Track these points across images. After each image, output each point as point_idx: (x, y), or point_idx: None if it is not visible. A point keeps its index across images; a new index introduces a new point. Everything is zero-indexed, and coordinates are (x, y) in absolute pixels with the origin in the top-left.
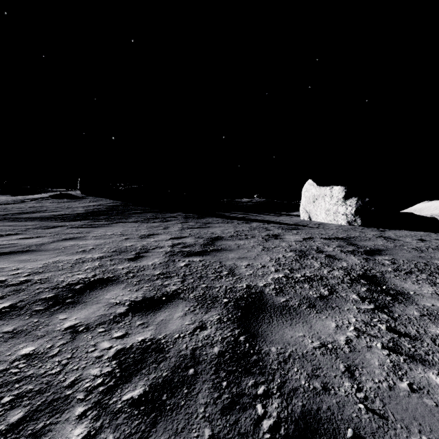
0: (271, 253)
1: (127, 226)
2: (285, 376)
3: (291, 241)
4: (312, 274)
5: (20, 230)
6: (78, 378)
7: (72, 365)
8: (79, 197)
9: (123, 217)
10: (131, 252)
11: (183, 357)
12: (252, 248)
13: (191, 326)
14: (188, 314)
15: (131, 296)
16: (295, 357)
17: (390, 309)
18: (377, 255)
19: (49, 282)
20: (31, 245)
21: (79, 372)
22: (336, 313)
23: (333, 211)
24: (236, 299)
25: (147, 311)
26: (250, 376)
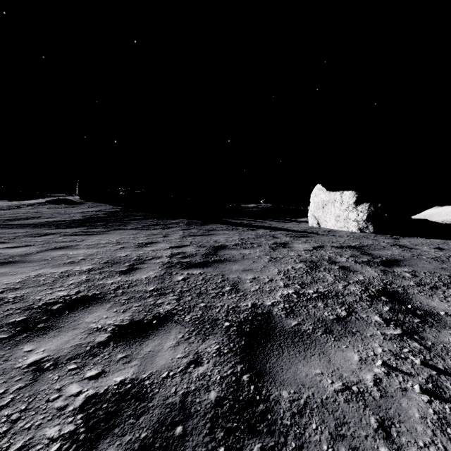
0: (279, 264)
1: (125, 233)
2: (301, 437)
3: (300, 250)
4: (326, 289)
5: (8, 238)
6: (27, 443)
7: (23, 422)
8: (78, 203)
9: (121, 224)
10: (124, 264)
11: (170, 407)
12: (258, 259)
13: (183, 361)
14: (181, 343)
15: (116, 319)
16: (312, 405)
17: (421, 335)
18: (395, 266)
19: (23, 301)
20: (15, 255)
21: (31, 432)
22: (358, 341)
23: (343, 217)
24: (240, 322)
25: (133, 340)
26: (256, 437)
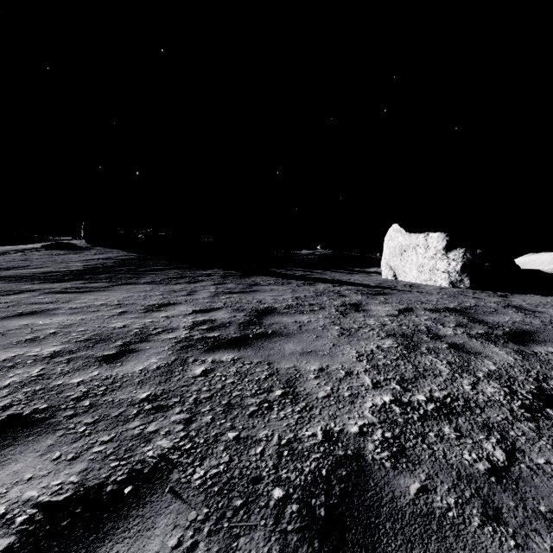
0: (356, 341)
1: (135, 289)
2: None
3: (381, 315)
4: (445, 392)
5: None
6: None
7: None
8: (82, 248)
9: (133, 276)
10: (115, 342)
11: None
12: (322, 331)
13: None
14: None
15: (48, 484)
16: None
17: None
18: (532, 343)
19: None
20: None
21: None
22: None
23: (428, 267)
24: (305, 487)
25: None
26: None
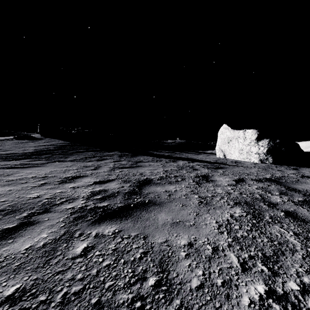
0: (213, 209)
1: (61, 165)
2: None
3: (224, 184)
4: None
5: None
6: None
7: None
8: (38, 139)
9: (63, 156)
10: (22, 213)
11: None
12: (186, 199)
13: None
14: None
15: None
16: None
17: None
18: None
19: None
20: None
21: None
22: None
23: (246, 151)
24: None
25: None
26: None
